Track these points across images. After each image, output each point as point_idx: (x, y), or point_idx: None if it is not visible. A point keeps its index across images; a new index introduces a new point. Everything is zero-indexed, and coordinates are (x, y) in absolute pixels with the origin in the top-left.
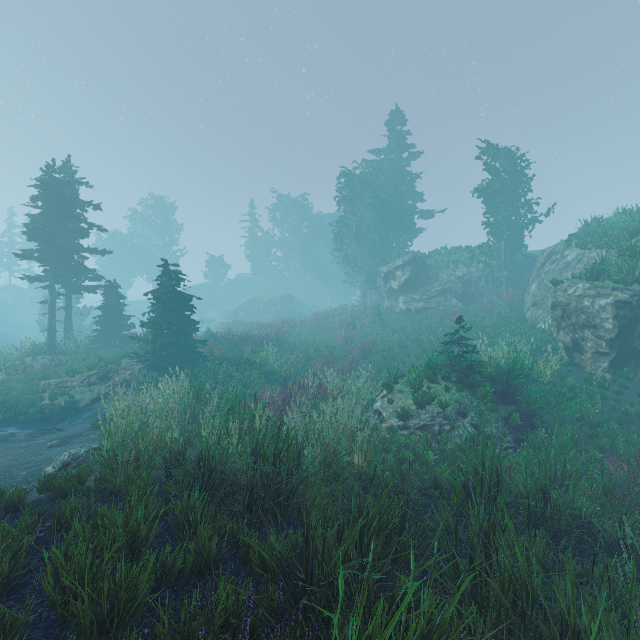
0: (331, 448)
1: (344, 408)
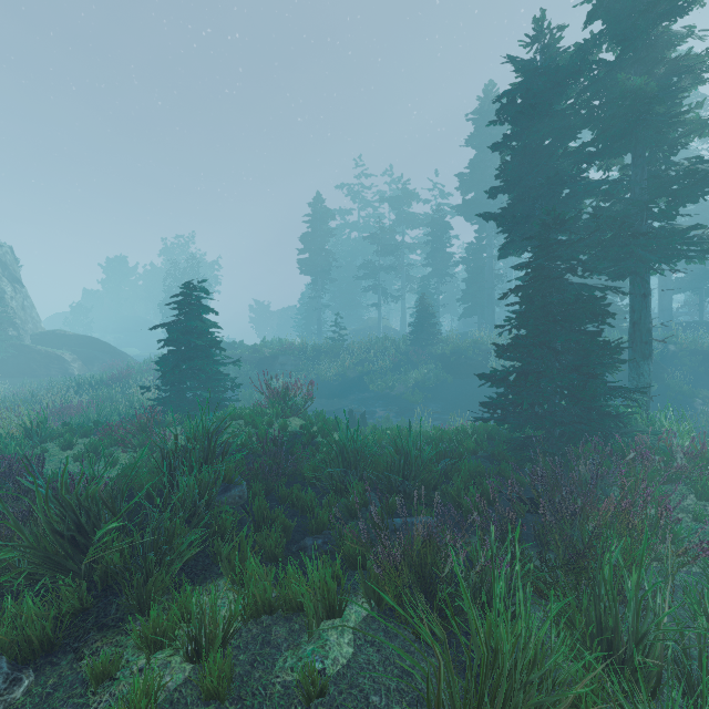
0: (72, 399)
1: (46, 400)
